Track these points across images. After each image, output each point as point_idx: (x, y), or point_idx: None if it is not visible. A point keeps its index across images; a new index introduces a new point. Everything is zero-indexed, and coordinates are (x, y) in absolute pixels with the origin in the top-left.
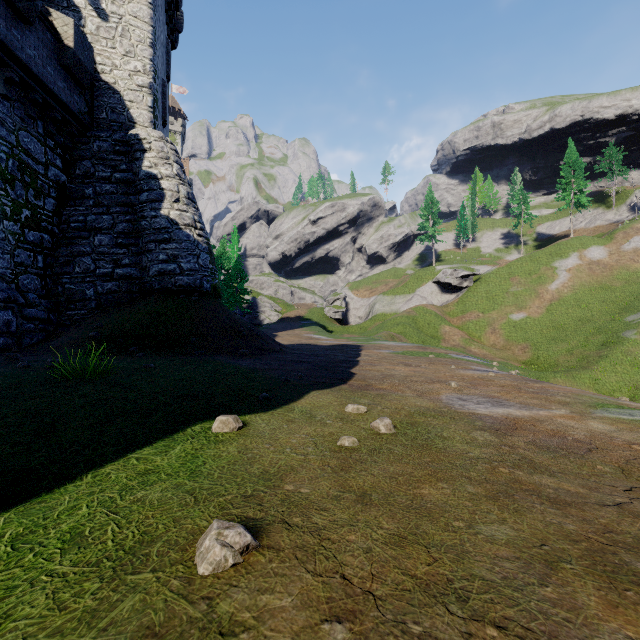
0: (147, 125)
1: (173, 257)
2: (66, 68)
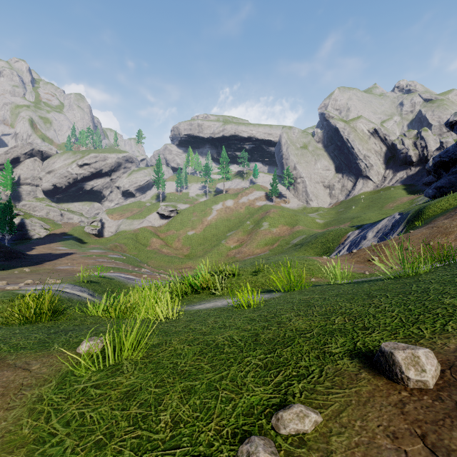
0: None
1: None
2: None
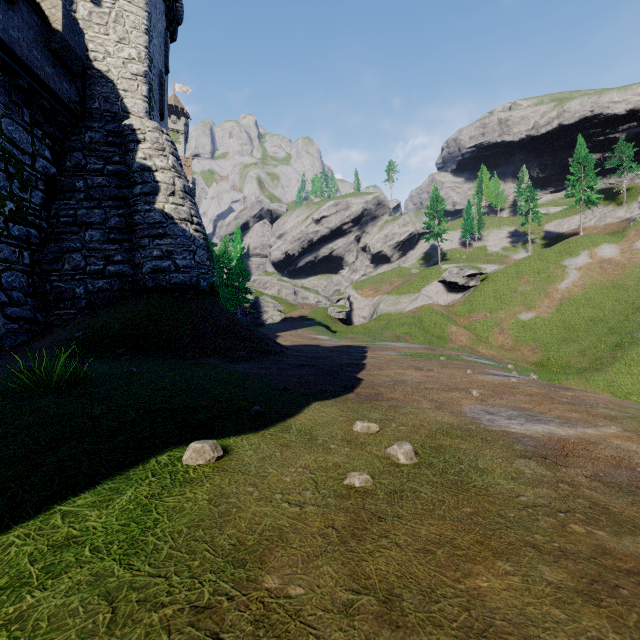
0: (142, 115)
1: (168, 253)
2: (54, 53)
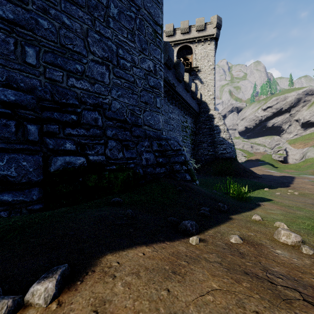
0: (213, 109)
1: (224, 149)
2: (198, 103)
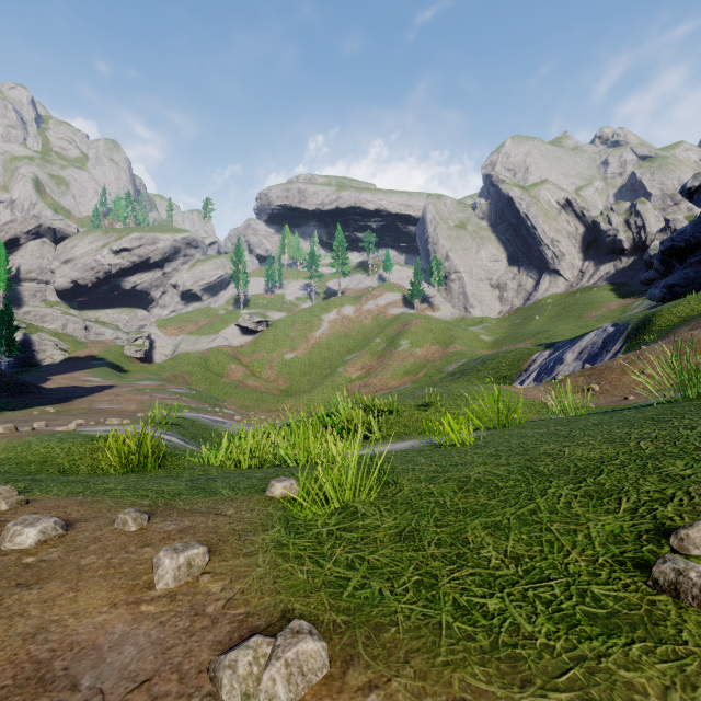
0: None
1: None
2: None
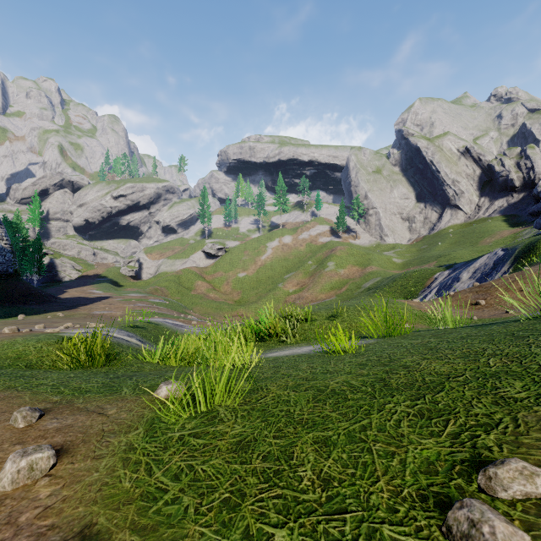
0: None
1: None
2: None
